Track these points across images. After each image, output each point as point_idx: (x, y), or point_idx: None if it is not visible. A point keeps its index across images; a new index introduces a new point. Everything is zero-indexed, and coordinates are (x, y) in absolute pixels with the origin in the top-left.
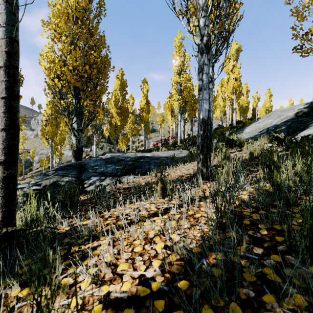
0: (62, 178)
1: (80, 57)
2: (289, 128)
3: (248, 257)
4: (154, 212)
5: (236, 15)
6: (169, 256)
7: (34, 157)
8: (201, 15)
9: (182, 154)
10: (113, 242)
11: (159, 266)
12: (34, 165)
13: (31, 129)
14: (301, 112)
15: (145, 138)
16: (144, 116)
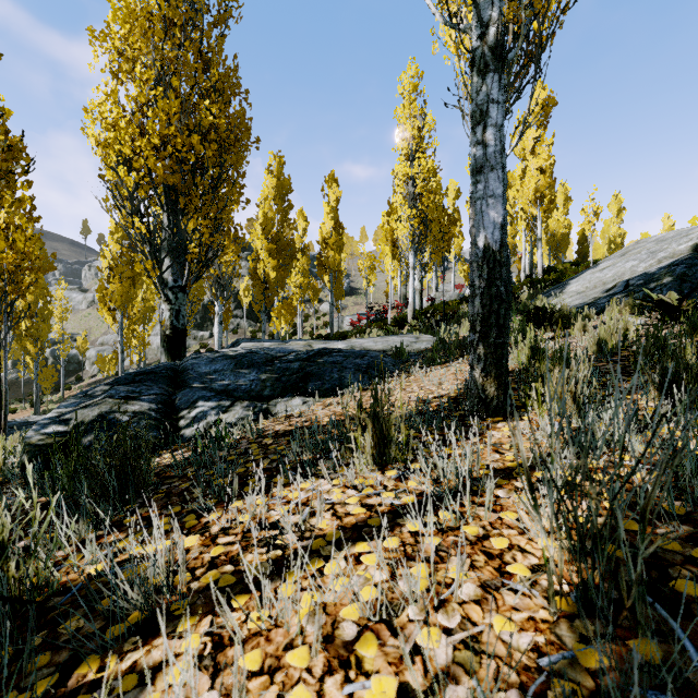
0: (124, 405)
1: (179, 116)
2: (683, 282)
3: None
4: (357, 522)
5: None
6: None
7: (86, 350)
8: None
9: (421, 344)
10: (217, 649)
11: None
12: (87, 368)
13: (80, 290)
14: None
15: (331, 307)
16: (330, 258)
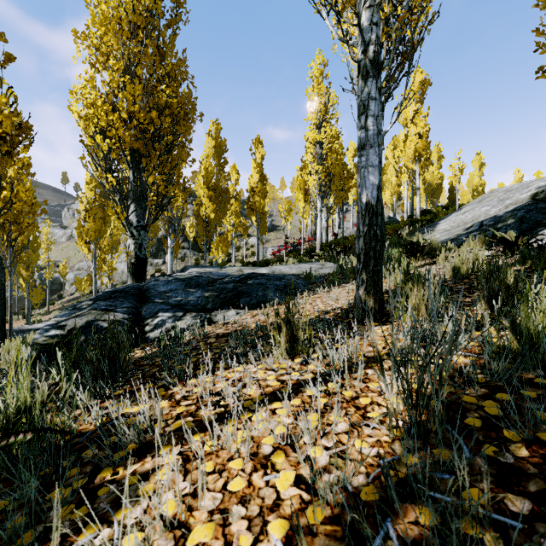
0: (104, 315)
1: (141, 97)
2: (522, 223)
3: (497, 522)
4: (274, 390)
5: (425, 14)
6: (307, 510)
7: (66, 274)
8: (364, 3)
9: (325, 269)
10: (186, 462)
11: (284, 538)
12: (66, 288)
13: (61, 227)
14: (544, 192)
15: (257, 240)
16: (257, 203)
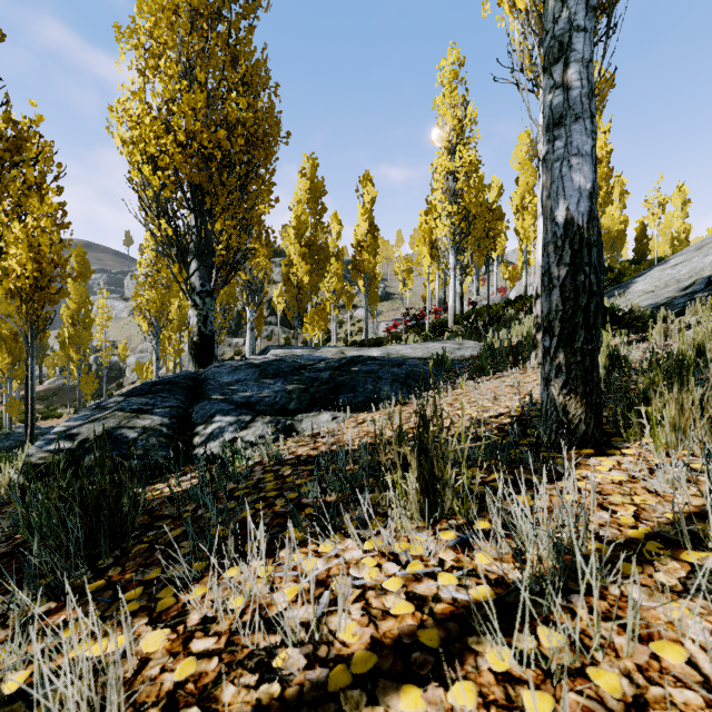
0: (133, 419)
1: (205, 111)
2: None
3: None
4: (402, 637)
5: None
6: None
7: (127, 357)
8: None
9: (464, 351)
10: None
11: None
12: (127, 374)
13: (122, 298)
14: None
15: (366, 312)
16: (365, 261)
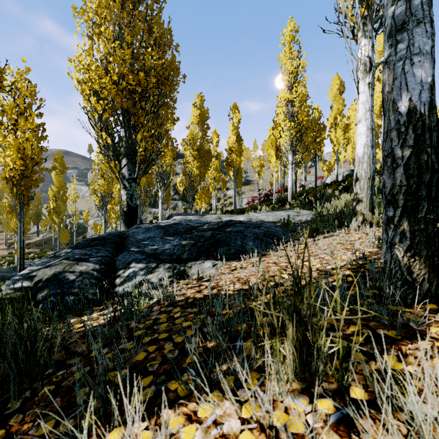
0: (74, 266)
1: (130, 61)
2: None
3: None
4: None
5: None
6: None
7: (88, 220)
8: None
9: (301, 217)
10: None
11: None
12: (89, 231)
13: (86, 185)
14: None
15: (234, 192)
16: (234, 160)
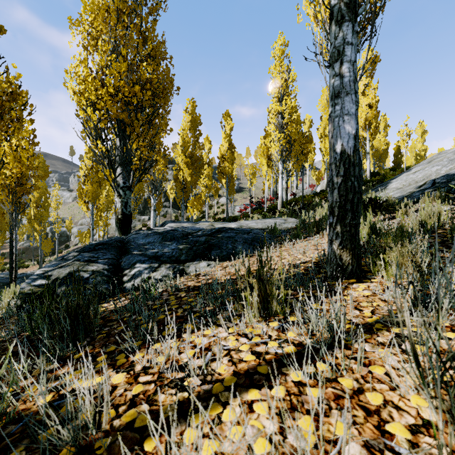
0: (86, 266)
1: (126, 74)
2: None
3: None
4: (249, 369)
5: None
6: None
7: (71, 228)
8: None
9: (288, 224)
10: None
11: None
12: (72, 239)
13: (68, 190)
14: None
15: (227, 200)
16: (226, 167)
